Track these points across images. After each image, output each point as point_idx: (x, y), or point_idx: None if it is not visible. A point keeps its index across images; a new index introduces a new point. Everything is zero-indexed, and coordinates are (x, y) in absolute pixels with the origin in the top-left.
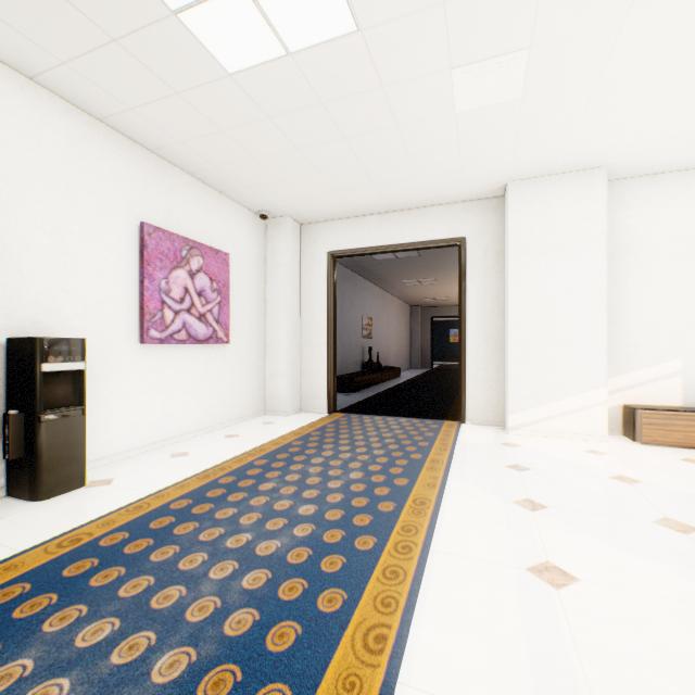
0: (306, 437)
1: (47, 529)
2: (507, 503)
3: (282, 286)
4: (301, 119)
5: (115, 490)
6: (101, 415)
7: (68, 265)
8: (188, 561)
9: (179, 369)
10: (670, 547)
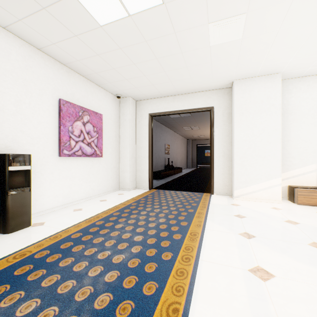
0: (138, 201)
1: (9, 249)
2: (236, 234)
3: (127, 129)
4: (135, 49)
5: (45, 228)
6: (39, 191)
7: (23, 119)
8: (78, 266)
9: (78, 169)
10: None
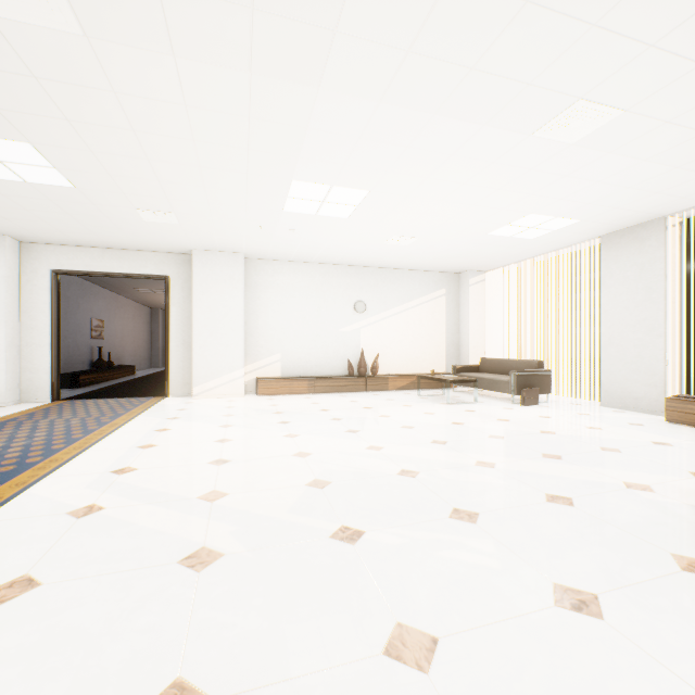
0: (33, 413)
1: None
2: (163, 419)
3: (1, 294)
4: (32, 201)
5: None
6: None
7: None
8: None
9: None
10: (217, 420)
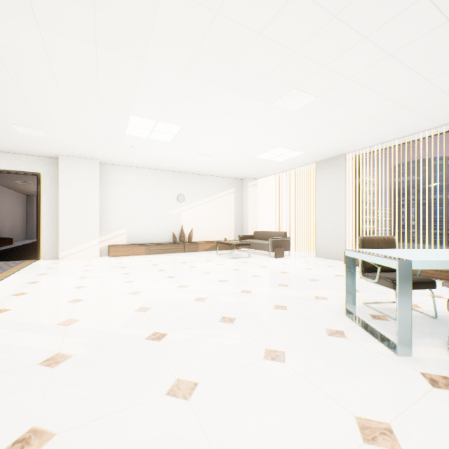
0: None
1: None
2: (35, 275)
3: None
4: None
5: None
6: None
7: None
8: None
9: None
10: (77, 274)
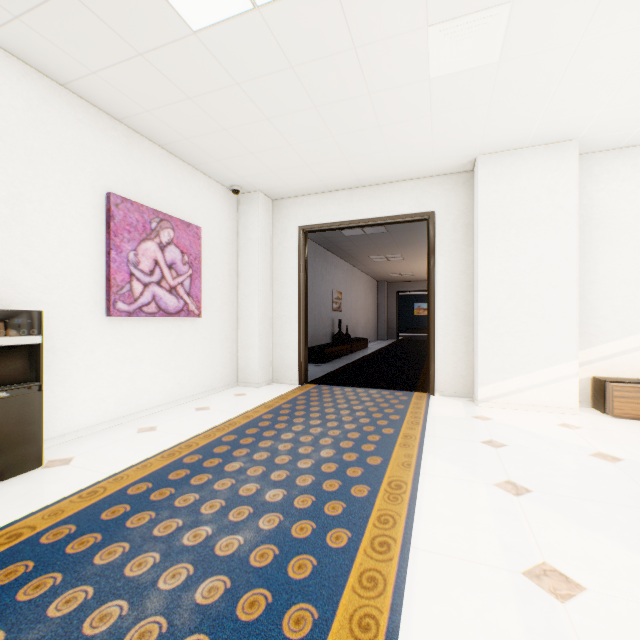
0: (277, 409)
1: None
2: (488, 486)
3: (254, 259)
4: (270, 86)
5: (72, 471)
6: (64, 390)
7: (27, 234)
8: (136, 565)
9: (149, 342)
10: None
